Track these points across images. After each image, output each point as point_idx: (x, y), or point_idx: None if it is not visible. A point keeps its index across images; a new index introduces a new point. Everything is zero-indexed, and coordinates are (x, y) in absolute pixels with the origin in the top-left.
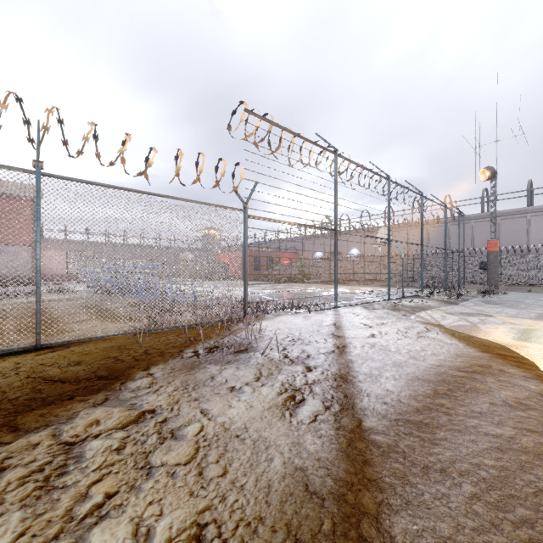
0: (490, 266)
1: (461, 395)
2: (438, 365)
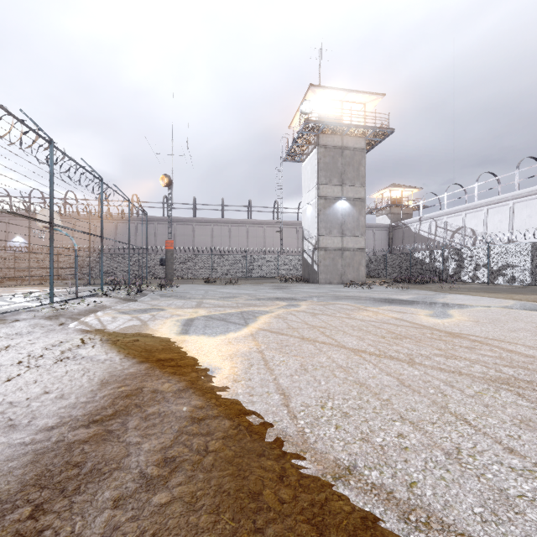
0: (168, 263)
1: (58, 518)
2: (53, 426)
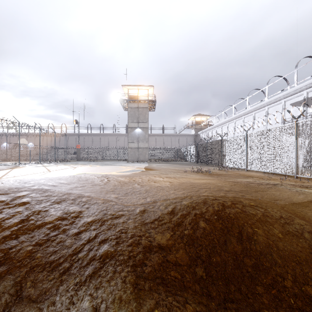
0: (77, 153)
1: None
2: None
